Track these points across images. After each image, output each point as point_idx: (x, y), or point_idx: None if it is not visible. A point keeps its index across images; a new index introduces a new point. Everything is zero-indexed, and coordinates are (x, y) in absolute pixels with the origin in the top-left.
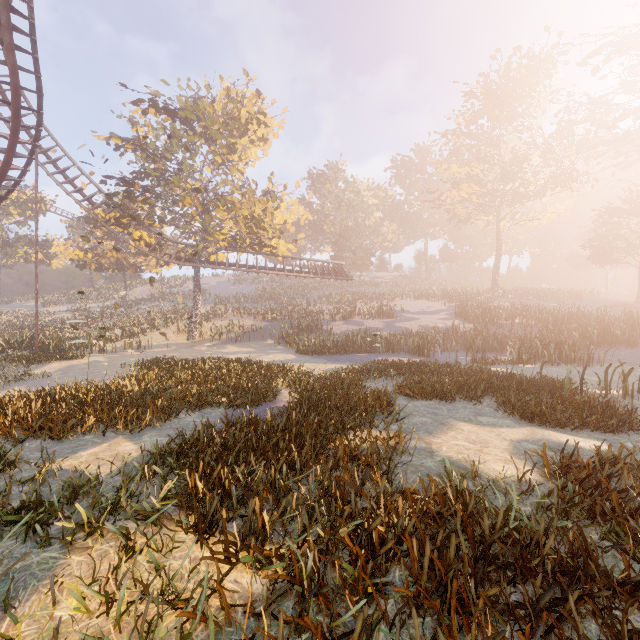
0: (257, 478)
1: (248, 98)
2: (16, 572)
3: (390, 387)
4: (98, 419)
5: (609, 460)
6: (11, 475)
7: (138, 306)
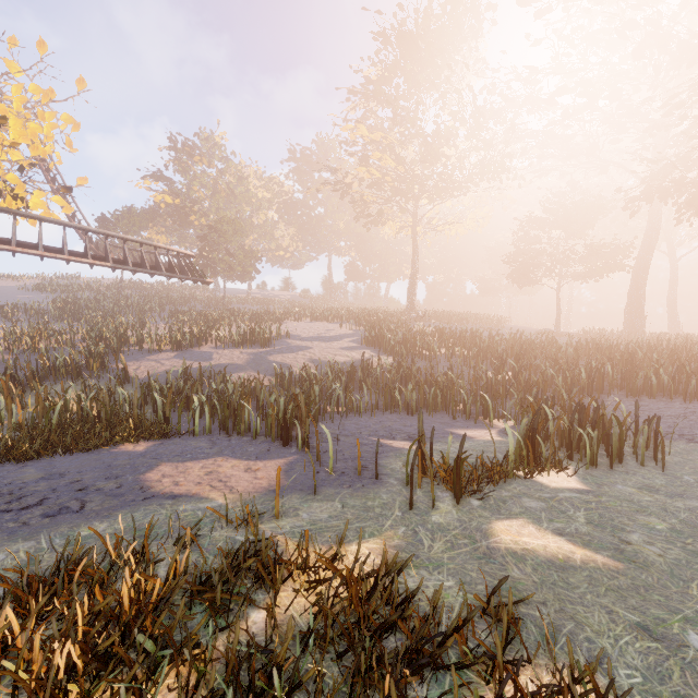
0: None
1: None
2: None
3: None
4: None
5: None
6: None
7: None
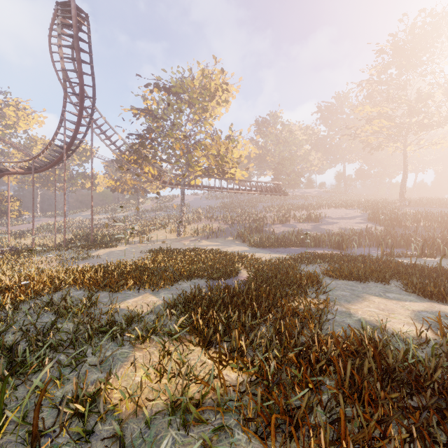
0: (233, 320)
1: (216, 74)
2: (110, 357)
3: (318, 271)
4: (134, 282)
5: None
6: (95, 309)
7: (145, 215)
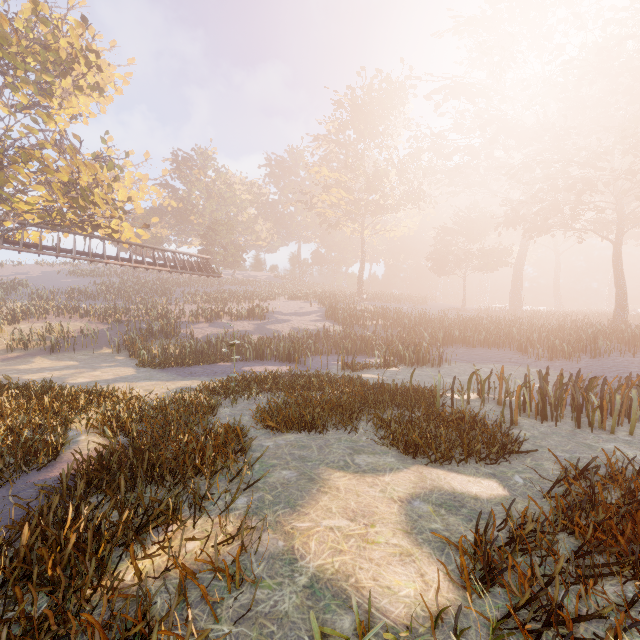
0: None
1: (70, 25)
2: None
3: (250, 413)
4: None
5: (522, 526)
6: None
7: None
